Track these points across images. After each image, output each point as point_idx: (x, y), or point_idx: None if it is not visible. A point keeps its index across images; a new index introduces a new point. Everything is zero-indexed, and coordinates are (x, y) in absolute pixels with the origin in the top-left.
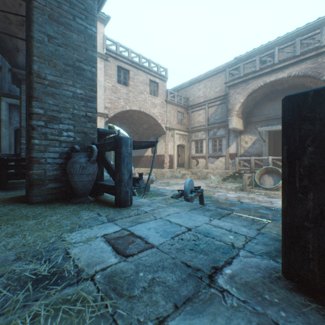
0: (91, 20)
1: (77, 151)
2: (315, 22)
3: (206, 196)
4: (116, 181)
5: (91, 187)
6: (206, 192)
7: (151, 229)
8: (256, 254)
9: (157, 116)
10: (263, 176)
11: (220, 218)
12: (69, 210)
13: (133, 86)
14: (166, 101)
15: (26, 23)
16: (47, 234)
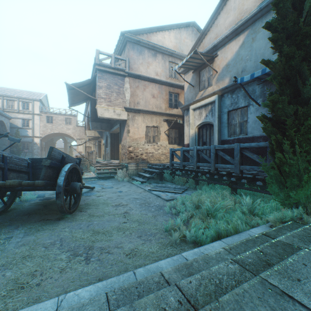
0: None
1: None
2: None
3: None
4: None
5: None
6: None
7: None
8: None
9: (70, 133)
10: None
11: None
12: None
13: (55, 123)
14: (77, 126)
15: None
16: None
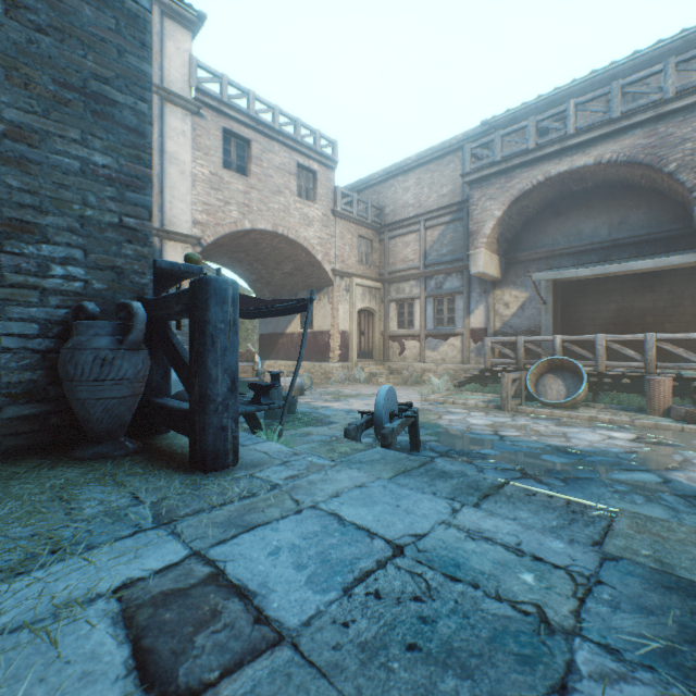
0: None
1: (93, 316)
2: (650, 51)
3: (423, 424)
4: (194, 399)
5: (131, 414)
6: (424, 414)
7: (282, 554)
8: (631, 660)
9: (313, 244)
10: (544, 378)
11: (479, 503)
12: (50, 487)
13: (259, 177)
14: (334, 213)
15: None
16: None
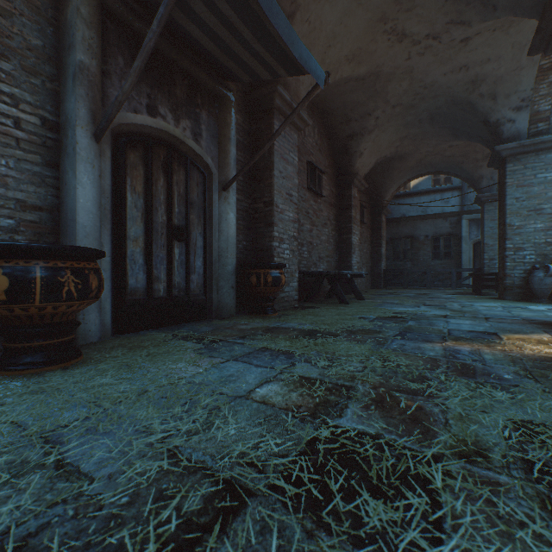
0: (549, 169)
1: (536, 268)
2: None
3: None
4: None
5: (548, 293)
6: None
7: None
8: None
9: None
10: None
11: None
12: (529, 303)
13: None
14: None
15: (498, 186)
16: (517, 305)
